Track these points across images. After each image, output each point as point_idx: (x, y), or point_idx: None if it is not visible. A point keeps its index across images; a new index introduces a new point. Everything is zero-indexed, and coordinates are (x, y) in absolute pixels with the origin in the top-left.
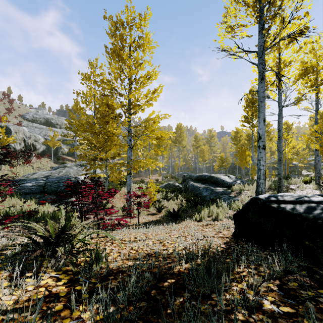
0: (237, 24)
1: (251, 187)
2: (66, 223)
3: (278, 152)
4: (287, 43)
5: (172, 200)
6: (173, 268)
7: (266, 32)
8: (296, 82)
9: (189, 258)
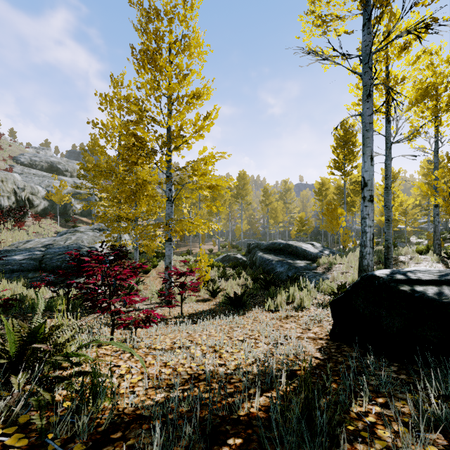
0: (330, 15)
1: (344, 260)
2: (37, 327)
3: (385, 209)
4: (400, 50)
5: (233, 279)
6: (238, 407)
7: (377, 22)
8: (411, 107)
9: (264, 383)
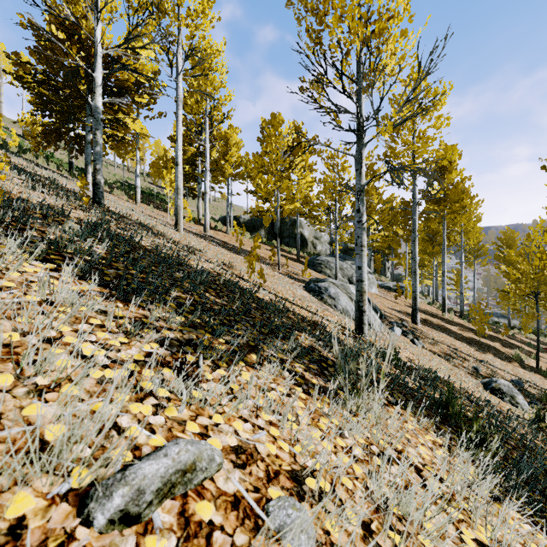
0: None
1: None
2: None
3: None
4: None
5: None
6: None
7: None
8: None
9: None
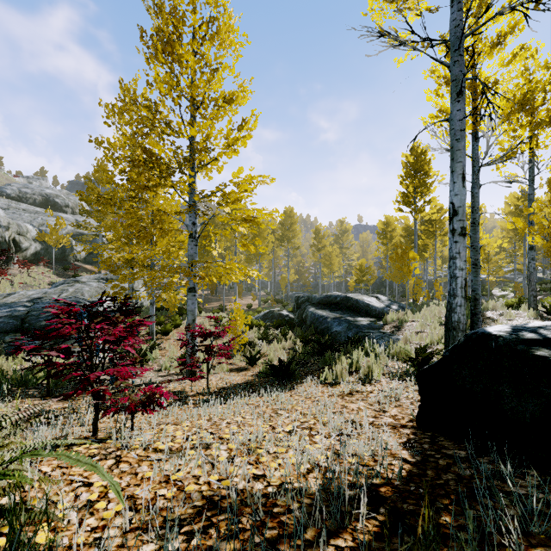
0: None
1: (418, 317)
2: None
3: (472, 250)
4: (492, 44)
5: (277, 342)
6: None
7: None
8: (506, 119)
9: (331, 518)
